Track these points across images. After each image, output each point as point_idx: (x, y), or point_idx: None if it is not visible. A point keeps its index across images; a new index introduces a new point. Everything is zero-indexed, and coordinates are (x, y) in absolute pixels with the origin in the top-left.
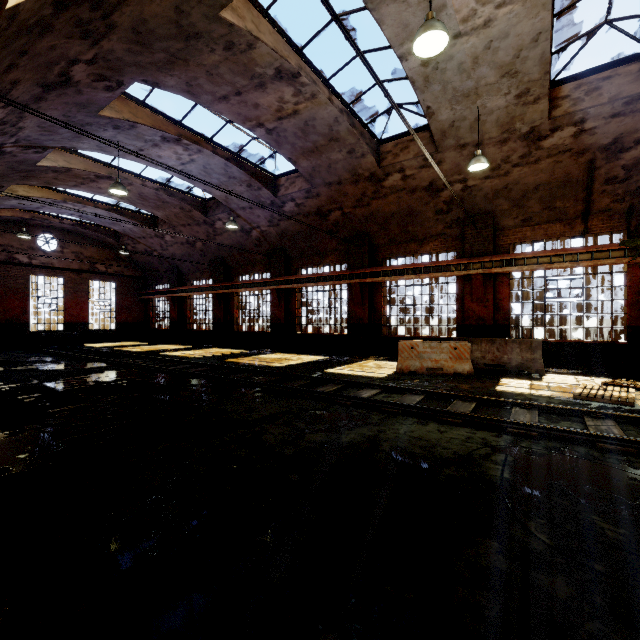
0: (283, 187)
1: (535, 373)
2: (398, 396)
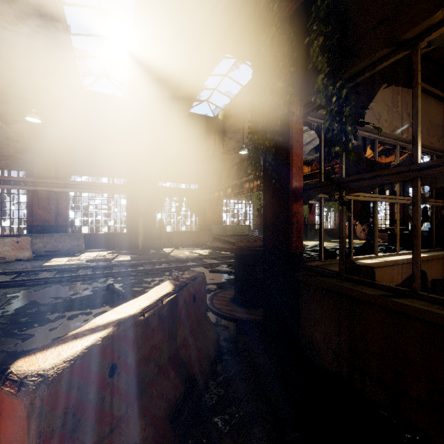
0: None
1: (79, 253)
2: None
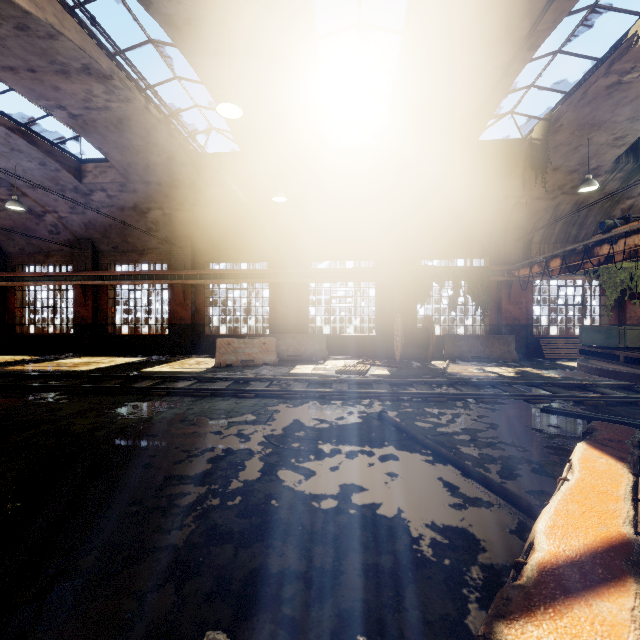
0: (91, 174)
1: (322, 360)
2: (211, 384)
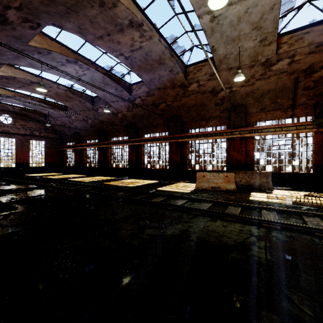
0: (134, 90)
1: (268, 189)
2: (197, 203)
